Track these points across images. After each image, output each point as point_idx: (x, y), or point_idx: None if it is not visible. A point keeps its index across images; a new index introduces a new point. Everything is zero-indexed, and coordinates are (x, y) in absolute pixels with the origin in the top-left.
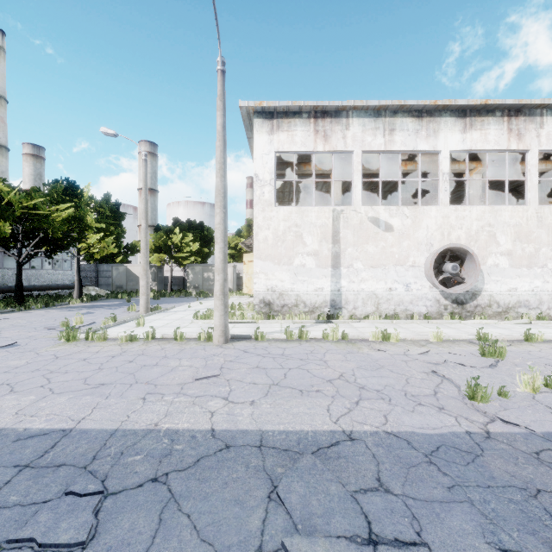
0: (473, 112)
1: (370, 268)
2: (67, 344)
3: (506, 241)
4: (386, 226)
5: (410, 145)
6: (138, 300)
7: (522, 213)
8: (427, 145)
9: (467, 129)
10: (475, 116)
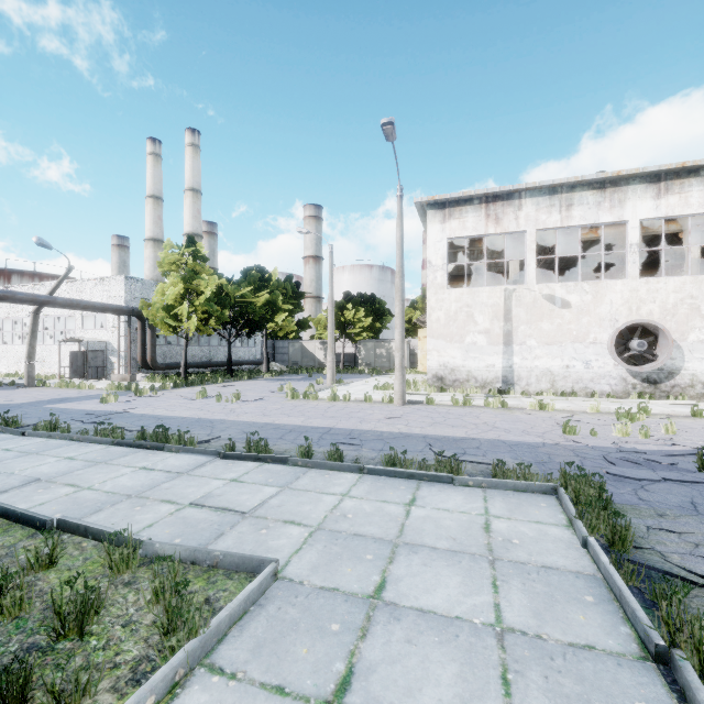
0: (669, 175)
1: (544, 345)
2: (294, 400)
3: None
4: (563, 303)
5: (590, 218)
6: (317, 376)
7: None
8: (611, 216)
9: (661, 195)
10: (672, 179)
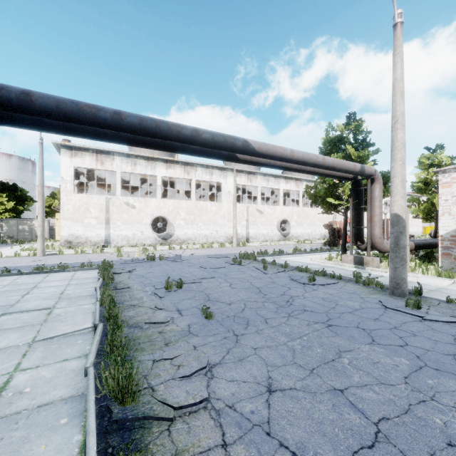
0: (170, 161)
1: (125, 225)
2: None
3: (183, 214)
4: (133, 206)
5: (143, 172)
6: None
7: (189, 204)
8: (151, 172)
9: (168, 168)
10: (171, 163)
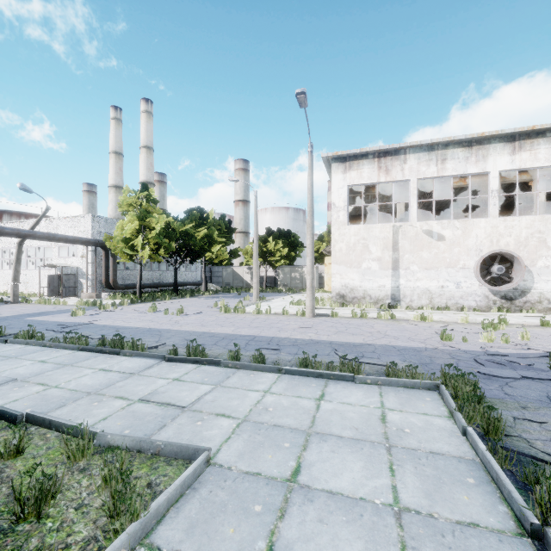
0: (522, 136)
1: (424, 270)
2: (226, 314)
3: None
4: (439, 236)
5: (460, 170)
6: (245, 294)
7: None
8: (476, 168)
9: (515, 151)
10: (524, 139)
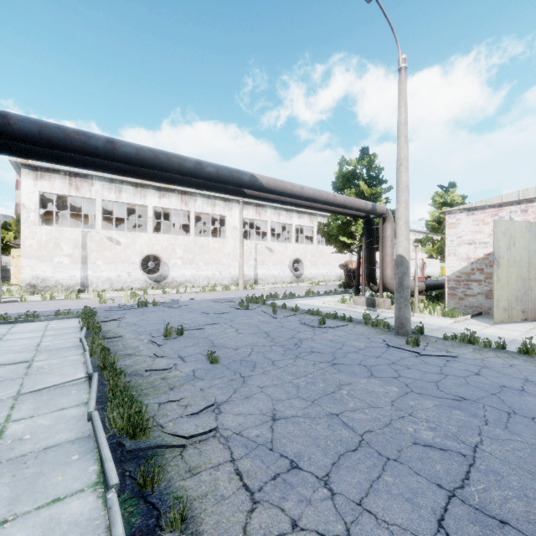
0: (164, 189)
1: (107, 264)
2: None
3: (180, 252)
4: (117, 242)
5: (131, 200)
6: None
7: (187, 240)
8: (141, 202)
9: (161, 197)
10: (166, 191)
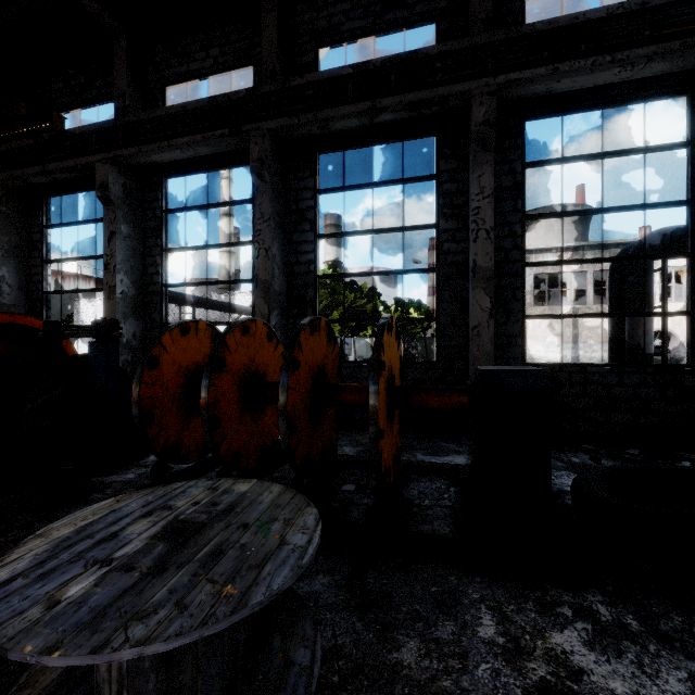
0: None
1: (599, 344)
2: None
3: None
4: None
5: None
6: None
7: None
8: None
9: None
10: None
